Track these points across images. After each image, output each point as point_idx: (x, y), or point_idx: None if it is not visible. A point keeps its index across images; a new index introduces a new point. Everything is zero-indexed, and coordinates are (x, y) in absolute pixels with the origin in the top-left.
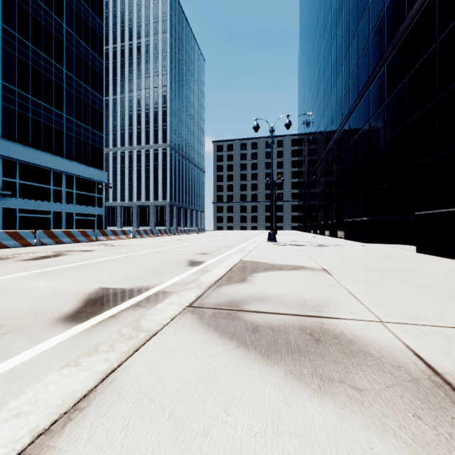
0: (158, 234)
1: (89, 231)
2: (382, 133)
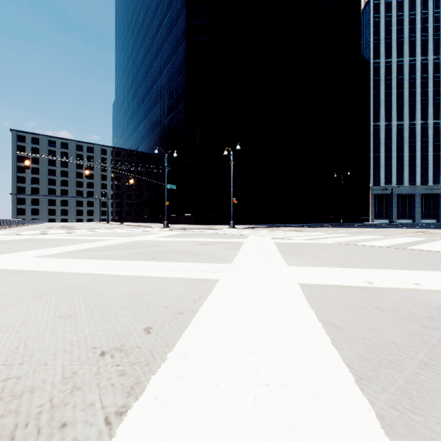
0: (35, 223)
1: (27, 220)
2: (154, 195)
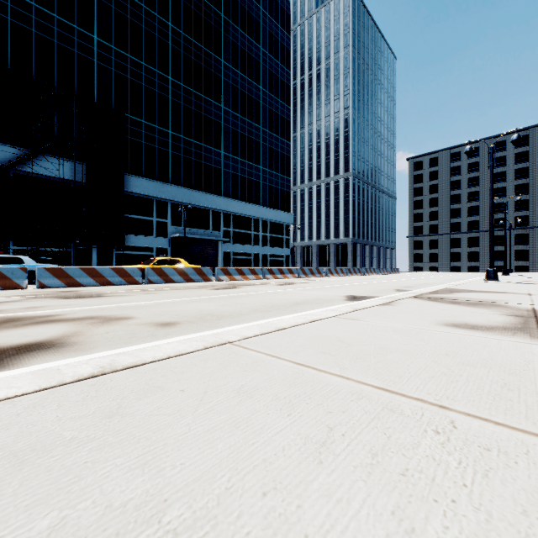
0: (347, 273)
1: (293, 269)
2: None
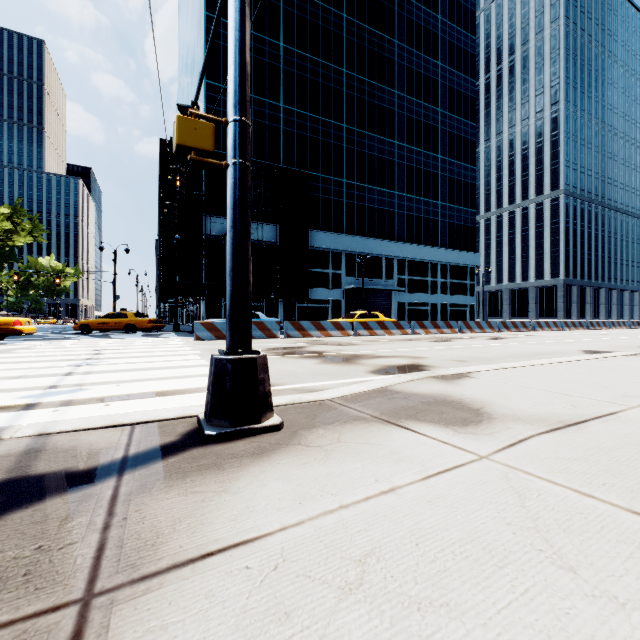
0: (562, 327)
1: (492, 322)
2: None
